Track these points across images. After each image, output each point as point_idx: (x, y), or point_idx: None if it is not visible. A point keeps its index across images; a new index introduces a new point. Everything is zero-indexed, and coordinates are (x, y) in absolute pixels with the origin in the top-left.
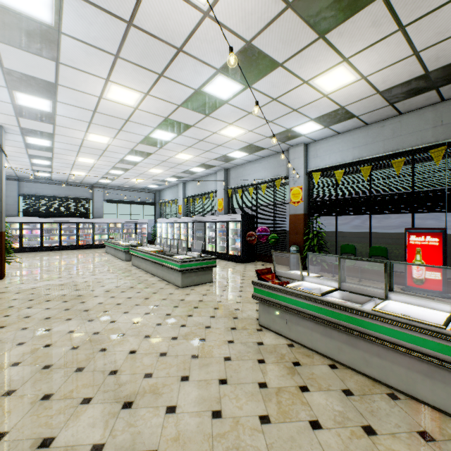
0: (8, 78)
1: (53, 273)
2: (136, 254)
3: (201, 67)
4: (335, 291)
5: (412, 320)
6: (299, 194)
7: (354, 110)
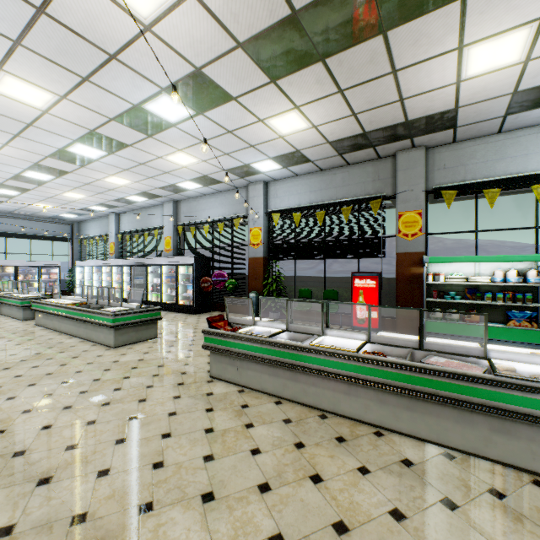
0: None
1: None
2: (43, 310)
3: (141, 81)
4: (283, 332)
5: (337, 349)
6: (259, 235)
7: (309, 155)
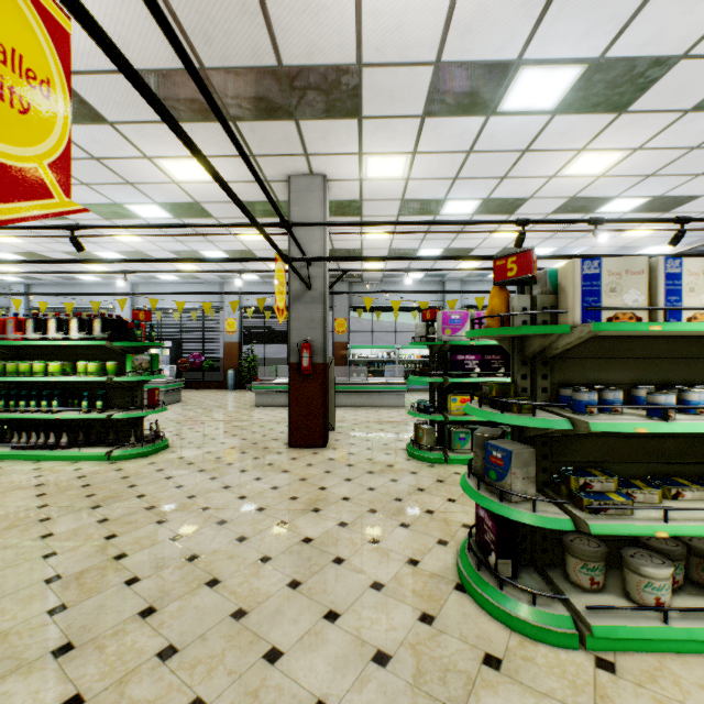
0: None
1: None
2: None
3: (213, 247)
4: None
5: None
6: (235, 325)
7: None
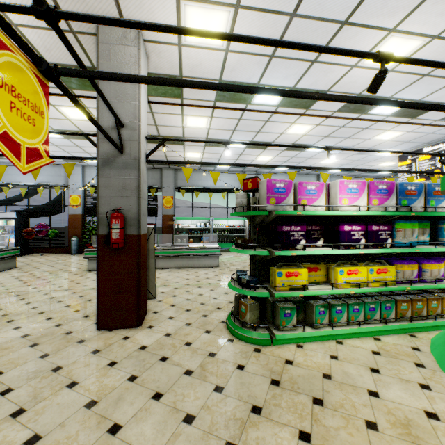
0: None
1: None
2: None
3: None
4: None
5: None
6: (78, 200)
7: None
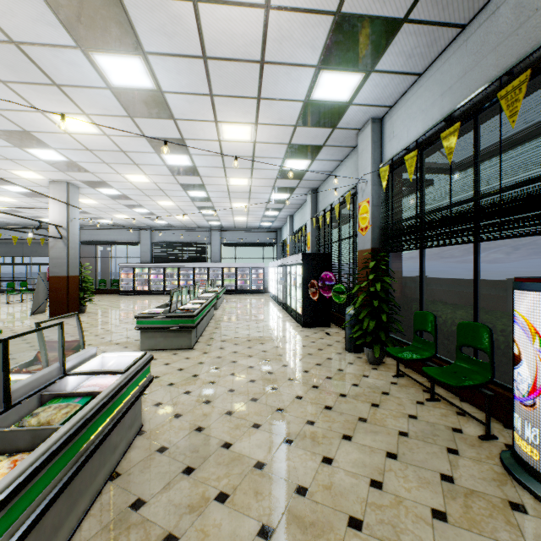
0: (3, 138)
1: (110, 316)
2: None
3: (62, 54)
4: None
5: None
6: (367, 212)
7: (374, 7)
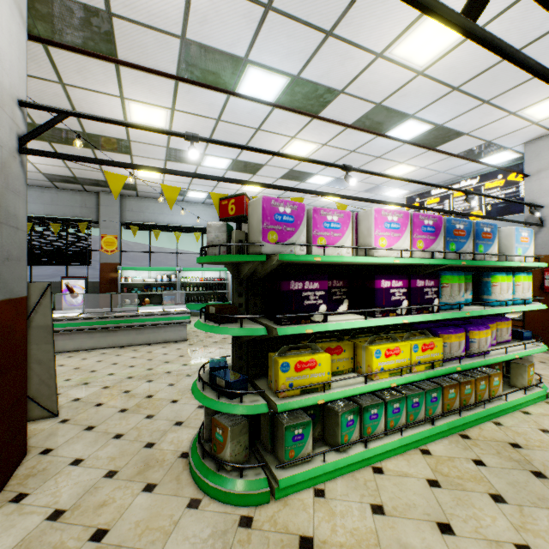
0: None
1: None
2: None
3: None
4: None
5: (66, 317)
6: None
7: None
